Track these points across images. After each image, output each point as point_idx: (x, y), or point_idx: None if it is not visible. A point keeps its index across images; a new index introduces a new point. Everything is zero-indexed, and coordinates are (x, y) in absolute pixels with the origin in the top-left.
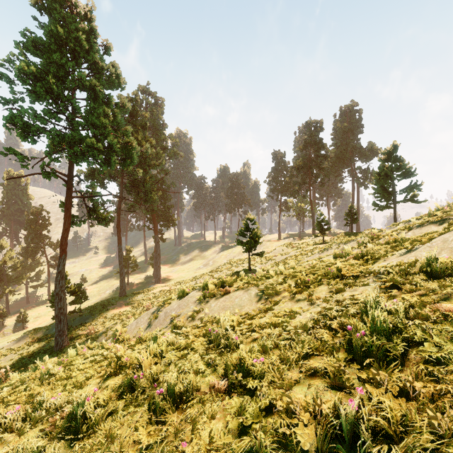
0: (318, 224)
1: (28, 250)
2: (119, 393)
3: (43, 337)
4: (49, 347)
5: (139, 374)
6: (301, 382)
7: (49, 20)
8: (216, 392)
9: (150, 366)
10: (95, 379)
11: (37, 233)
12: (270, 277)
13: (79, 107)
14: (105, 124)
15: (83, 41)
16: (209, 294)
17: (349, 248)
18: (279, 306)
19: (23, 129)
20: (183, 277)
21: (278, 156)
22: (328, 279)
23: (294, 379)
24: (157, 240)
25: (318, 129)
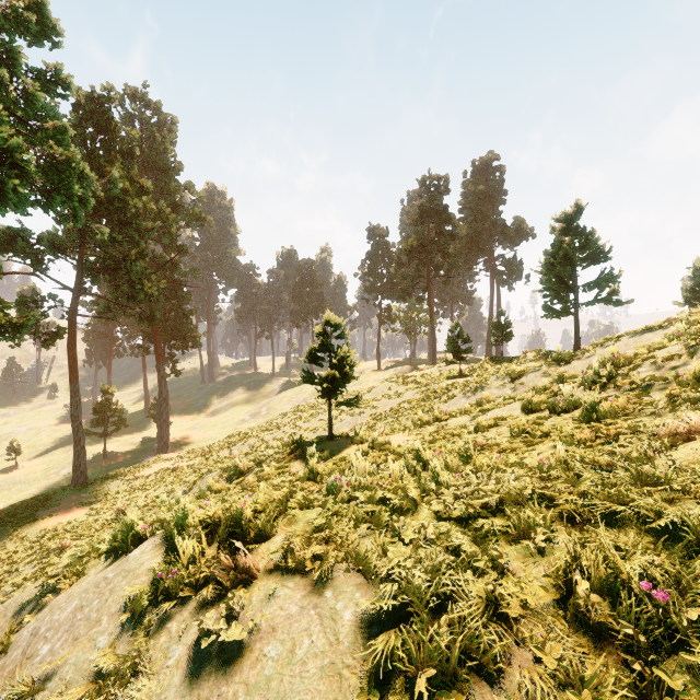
0: (452, 342)
1: None
2: None
3: None
4: None
5: None
6: None
7: None
8: None
9: None
10: None
11: None
12: (404, 510)
13: None
14: None
15: None
16: (175, 586)
17: (571, 388)
18: None
19: None
20: (213, 439)
21: (377, 233)
22: None
23: None
24: (162, 373)
25: (441, 189)
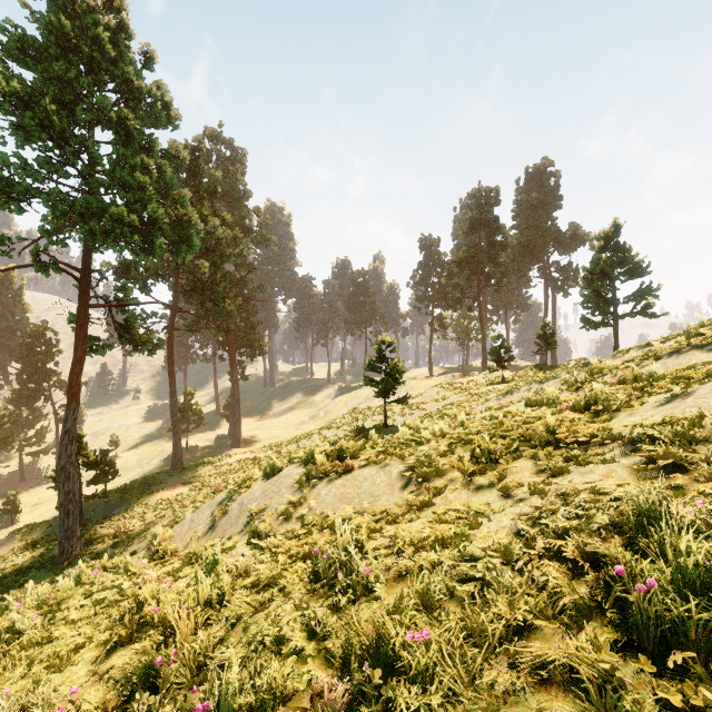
0: (495, 352)
1: (23, 394)
2: (128, 690)
3: (42, 539)
4: (50, 558)
5: (168, 653)
6: (519, 698)
7: (48, 8)
8: (327, 711)
9: (194, 631)
10: (92, 648)
11: (38, 367)
12: (423, 443)
13: (99, 154)
14: (143, 184)
15: (105, 43)
16: (317, 473)
17: (553, 390)
18: (445, 499)
19: (1, 190)
20: (277, 438)
21: (429, 244)
22: (530, 447)
23: (500, 686)
24: (235, 377)
25: (492, 201)
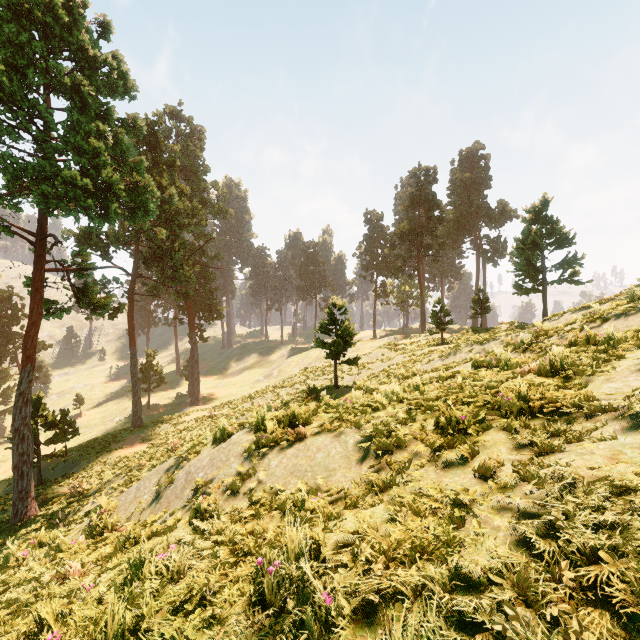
0: (435, 316)
1: None
2: None
3: None
4: (5, 519)
5: None
6: None
7: None
8: None
9: None
10: None
11: (4, 330)
12: (379, 408)
13: (52, 118)
14: (98, 150)
15: (58, 8)
16: (268, 441)
17: (501, 351)
18: (410, 477)
19: None
20: (234, 395)
21: (373, 218)
22: (499, 415)
23: None
24: (194, 340)
25: (430, 179)
